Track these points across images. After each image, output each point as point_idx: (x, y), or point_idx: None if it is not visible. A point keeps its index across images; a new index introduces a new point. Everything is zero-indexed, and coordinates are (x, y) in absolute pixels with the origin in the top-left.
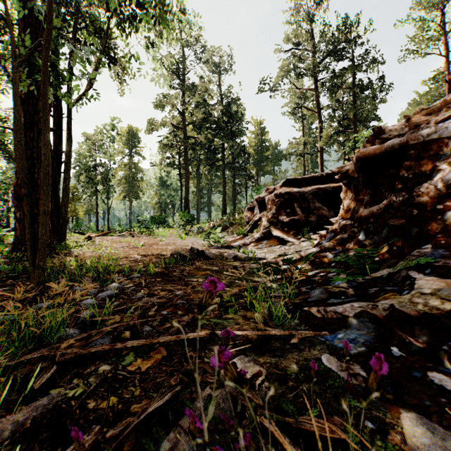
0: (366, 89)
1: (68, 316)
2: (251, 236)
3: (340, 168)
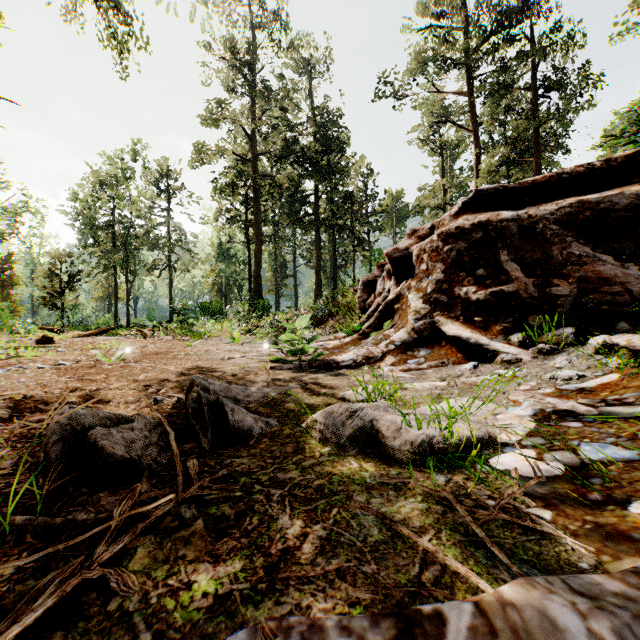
0: (557, 88)
1: None
2: (383, 337)
3: None
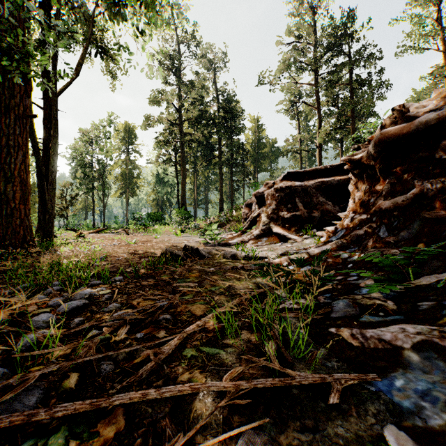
0: (365, 85)
1: (4, 342)
2: (250, 233)
3: (351, 156)
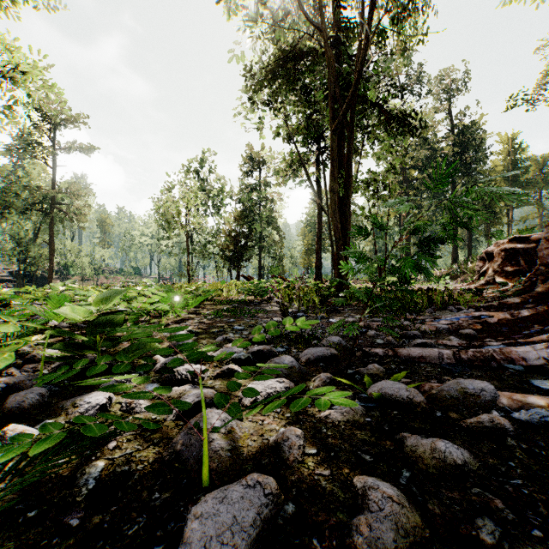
0: None
1: None
2: (477, 283)
3: None
